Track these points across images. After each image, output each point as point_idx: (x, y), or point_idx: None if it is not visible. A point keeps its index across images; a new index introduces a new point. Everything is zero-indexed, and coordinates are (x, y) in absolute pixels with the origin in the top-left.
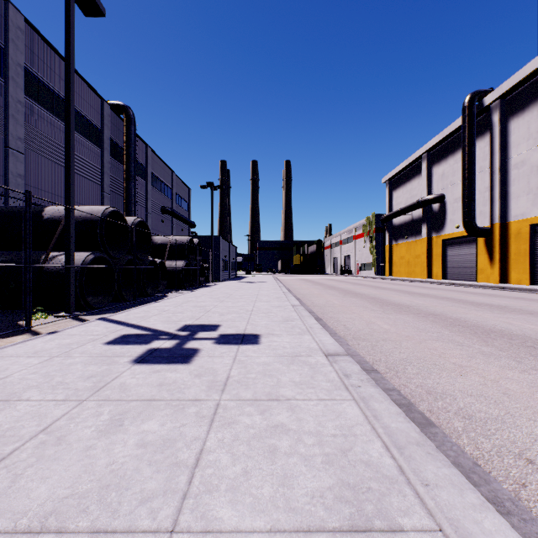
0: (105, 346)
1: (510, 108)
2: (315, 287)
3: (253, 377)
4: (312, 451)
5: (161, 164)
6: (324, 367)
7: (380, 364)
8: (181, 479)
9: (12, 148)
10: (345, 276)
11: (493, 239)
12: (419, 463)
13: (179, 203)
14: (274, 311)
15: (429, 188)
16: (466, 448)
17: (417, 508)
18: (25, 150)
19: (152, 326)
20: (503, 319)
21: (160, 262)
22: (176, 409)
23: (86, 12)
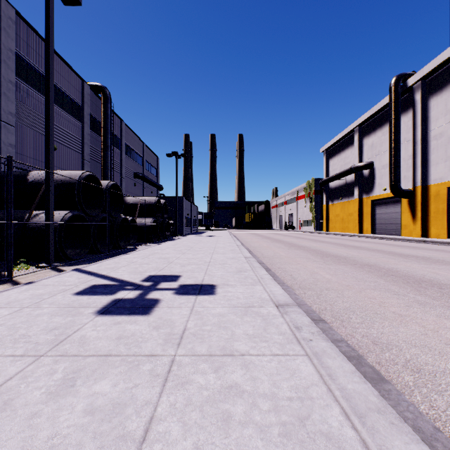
0: (74, 297)
1: (430, 88)
2: (264, 240)
3: (208, 330)
4: (268, 420)
5: (134, 136)
6: (275, 319)
7: (326, 313)
8: None
9: (4, 121)
10: (289, 231)
11: (416, 199)
12: (385, 437)
13: (149, 169)
14: (229, 262)
15: (360, 157)
16: (420, 407)
17: None
18: (15, 123)
19: (120, 277)
20: (430, 269)
21: (131, 219)
22: (130, 366)
23: (64, 1)
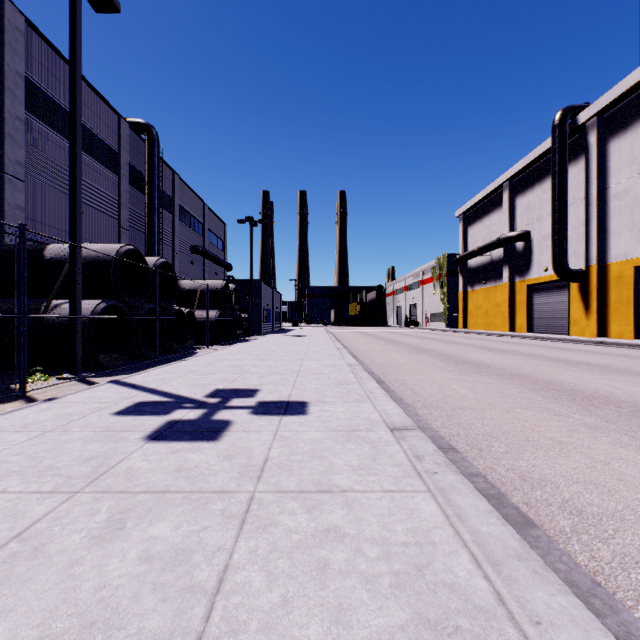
0: (113, 417)
1: (610, 127)
2: (375, 341)
3: (298, 460)
4: (376, 569)
5: (191, 194)
6: (389, 446)
7: (458, 440)
8: (195, 613)
9: (9, 174)
10: (411, 329)
11: (590, 284)
12: (524, 588)
13: (212, 241)
14: (326, 372)
15: (511, 223)
16: (578, 557)
17: None
18: (25, 177)
19: (175, 391)
20: (606, 381)
21: (188, 312)
22: (196, 505)
23: (96, 6)
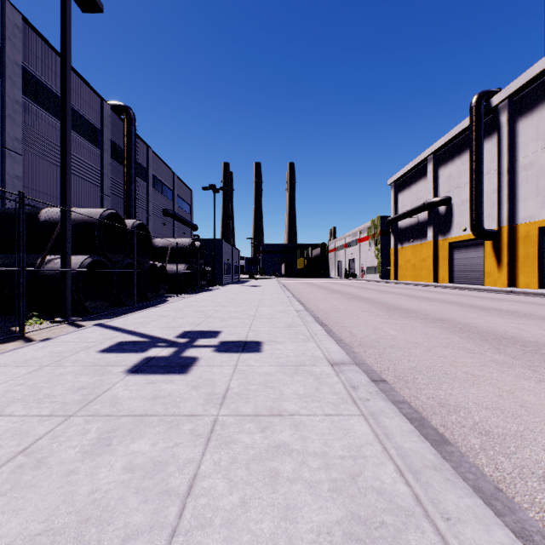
0: (99, 355)
1: (518, 109)
2: (319, 291)
3: (254, 389)
4: (317, 477)
5: (163, 166)
6: (329, 378)
7: (388, 373)
8: (170, 511)
9: (9, 149)
10: (350, 280)
11: (501, 242)
12: (438, 492)
13: (181, 205)
14: (277, 316)
15: (435, 190)
16: (485, 469)
17: None
18: (23, 151)
19: (150, 333)
20: (514, 324)
21: (160, 266)
22: (169, 426)
23: (83, 8)
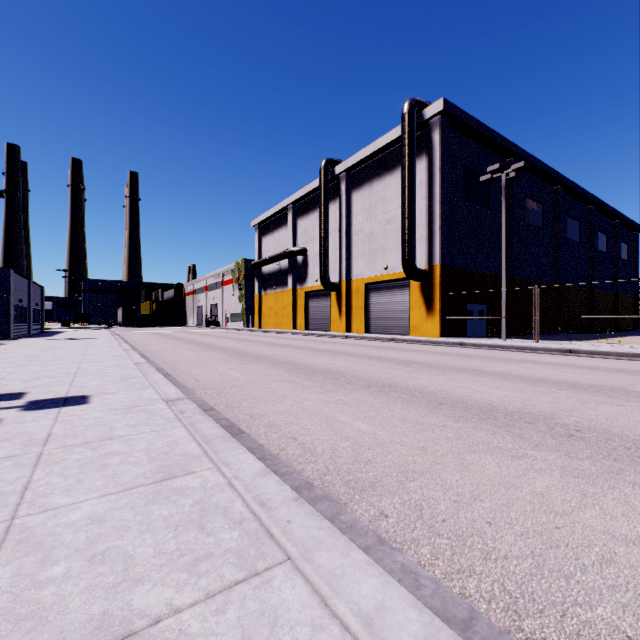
0: None
1: (353, 182)
2: (171, 342)
3: (83, 429)
4: (140, 458)
5: None
6: (162, 411)
7: (221, 405)
8: (11, 499)
9: None
10: (212, 329)
11: (342, 293)
12: (218, 445)
13: None
14: (110, 371)
15: (294, 240)
16: (261, 441)
17: (207, 463)
18: None
19: None
20: (332, 361)
21: None
22: None
23: None
